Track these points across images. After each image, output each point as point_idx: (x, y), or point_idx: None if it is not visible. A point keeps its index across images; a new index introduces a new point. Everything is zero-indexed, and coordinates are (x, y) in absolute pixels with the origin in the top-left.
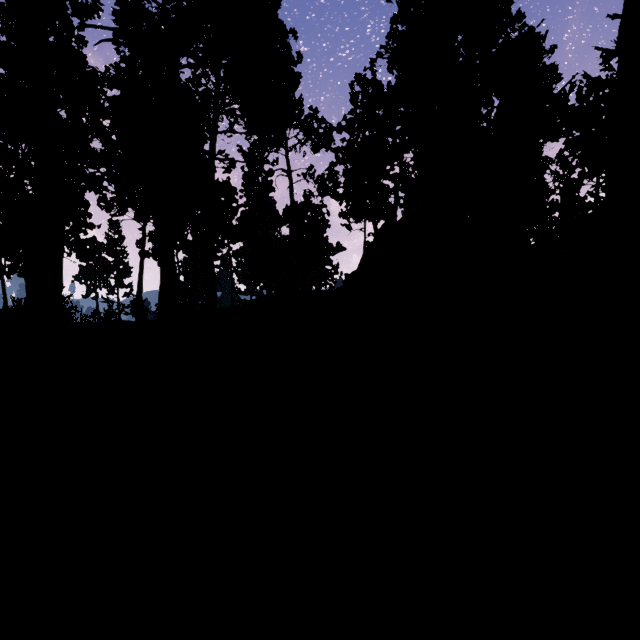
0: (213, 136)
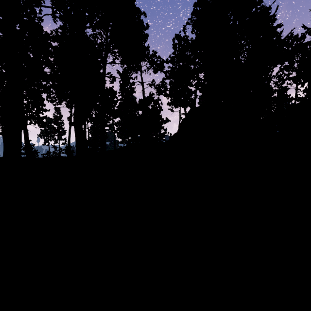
0: (104, 65)
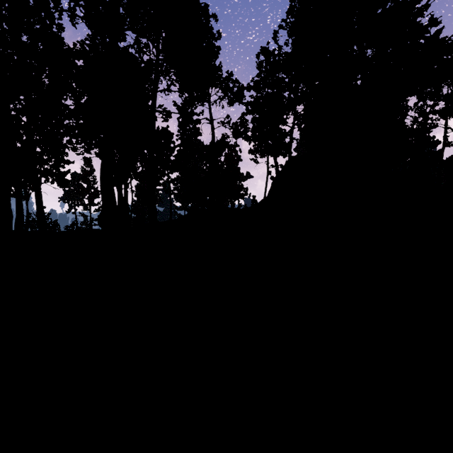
0: (154, 94)
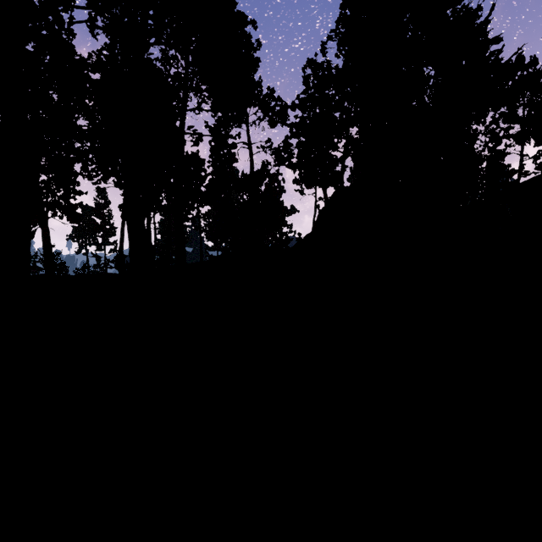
0: (183, 113)
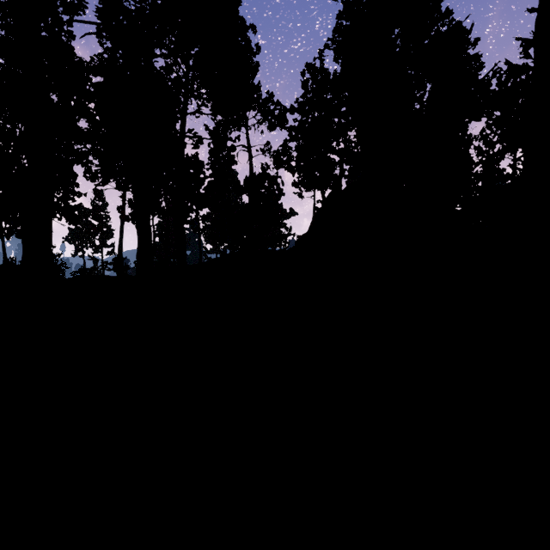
0: (183, 117)
